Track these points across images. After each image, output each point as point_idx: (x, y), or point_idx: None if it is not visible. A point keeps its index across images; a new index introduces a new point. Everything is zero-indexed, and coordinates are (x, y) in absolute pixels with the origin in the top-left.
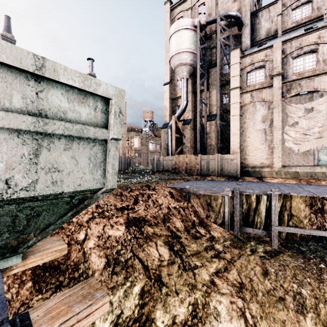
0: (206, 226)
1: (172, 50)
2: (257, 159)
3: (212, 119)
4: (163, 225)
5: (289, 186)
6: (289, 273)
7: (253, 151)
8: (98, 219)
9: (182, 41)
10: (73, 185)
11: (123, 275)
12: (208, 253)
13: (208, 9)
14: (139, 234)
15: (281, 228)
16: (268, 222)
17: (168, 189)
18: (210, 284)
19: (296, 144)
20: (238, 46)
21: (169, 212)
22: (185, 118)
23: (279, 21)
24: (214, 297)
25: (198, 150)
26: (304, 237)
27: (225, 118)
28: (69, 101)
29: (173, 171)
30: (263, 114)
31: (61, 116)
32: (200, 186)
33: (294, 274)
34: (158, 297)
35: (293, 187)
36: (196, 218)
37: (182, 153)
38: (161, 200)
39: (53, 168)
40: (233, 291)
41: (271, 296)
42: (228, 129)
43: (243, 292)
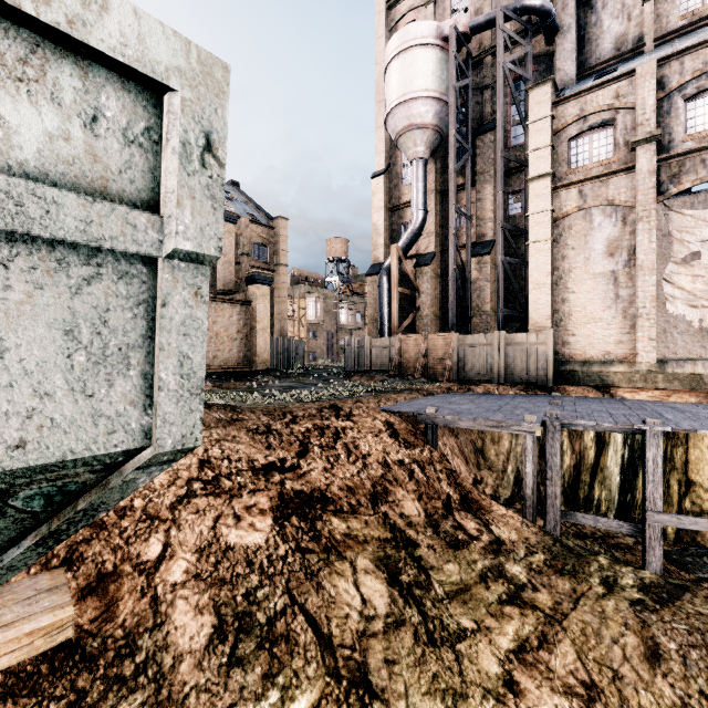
0: (479, 509)
1: (392, 96)
2: (594, 343)
3: (484, 251)
4: (373, 511)
5: (684, 410)
6: None
7: (585, 325)
8: (203, 501)
9: (413, 74)
10: None
11: (261, 668)
12: (491, 590)
13: None
14: (308, 541)
15: (671, 518)
16: (628, 498)
17: (384, 417)
18: (505, 690)
19: (694, 308)
20: (549, 78)
21: (388, 476)
22: (420, 252)
23: (648, 15)
24: None
25: (452, 324)
26: None
27: (515, 248)
28: None
29: (395, 373)
30: (610, 237)
31: None
32: (459, 409)
33: None
34: None
35: (696, 412)
36: (453, 489)
37: (414, 330)
38: (367, 443)
39: None
40: None
41: None
42: (522, 273)
43: None
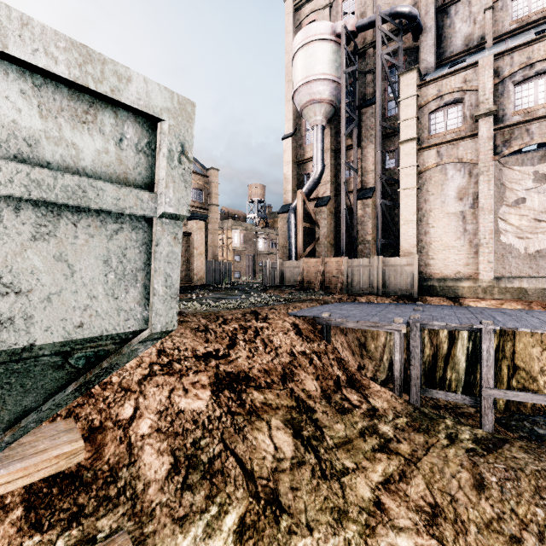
0: (361, 387)
1: (298, 78)
2: (448, 265)
3: (367, 196)
4: (282, 387)
5: (511, 314)
6: (526, 486)
7: (442, 251)
8: (161, 378)
9: (314, 62)
10: (63, 326)
11: (204, 491)
12: (367, 442)
13: (360, 5)
14: (236, 407)
15: (500, 392)
16: (471, 379)
17: (291, 319)
18: (374, 508)
19: (520, 239)
20: (415, 66)
21: (294, 362)
22: (319, 195)
23: (488, 20)
24: (383, 538)
25: (343, 251)
26: (541, 409)
27: (390, 193)
28: (44, 114)
29: (300, 287)
30: (459, 186)
31: (20, 152)
32: (347, 314)
33: (536, 488)
34: (272, 538)
35: (519, 316)
36: (342, 372)
37: (315, 254)
38: (279, 338)
39: (2, 285)
40: (420, 523)
41: (494, 534)
42: (395, 212)
43: (439, 525)
